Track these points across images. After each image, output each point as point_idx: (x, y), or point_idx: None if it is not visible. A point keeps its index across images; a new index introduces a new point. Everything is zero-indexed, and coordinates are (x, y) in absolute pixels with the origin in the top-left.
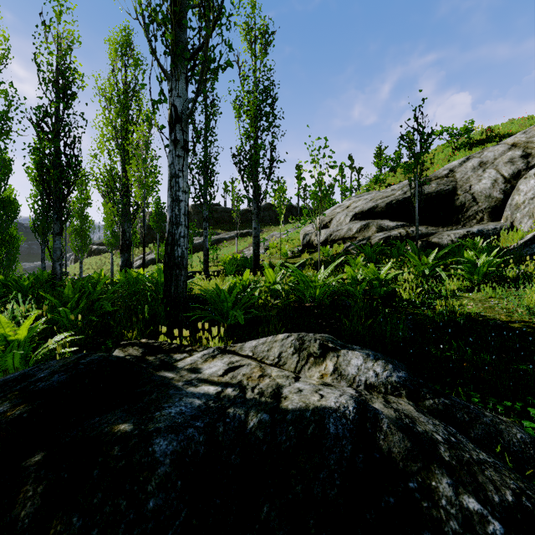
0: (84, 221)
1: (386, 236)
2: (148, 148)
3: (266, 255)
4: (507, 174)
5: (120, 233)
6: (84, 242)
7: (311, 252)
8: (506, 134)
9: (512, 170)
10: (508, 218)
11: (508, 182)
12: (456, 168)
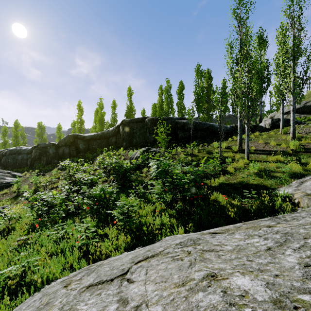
0: None
1: None
2: None
3: None
4: None
5: None
6: None
7: None
8: None
9: None
10: None
11: None
12: None
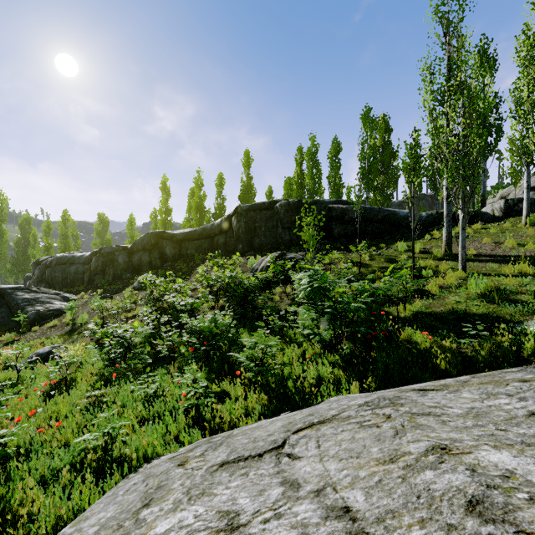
0: None
1: None
2: None
3: None
4: None
5: None
6: None
7: None
8: None
9: None
10: None
11: None
12: None
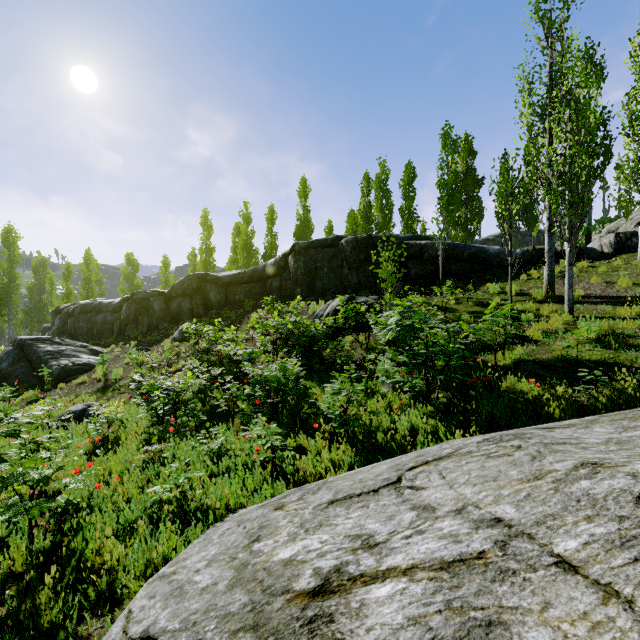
0: None
1: None
2: None
3: None
4: None
5: None
6: None
7: None
8: None
9: None
10: None
11: None
12: None
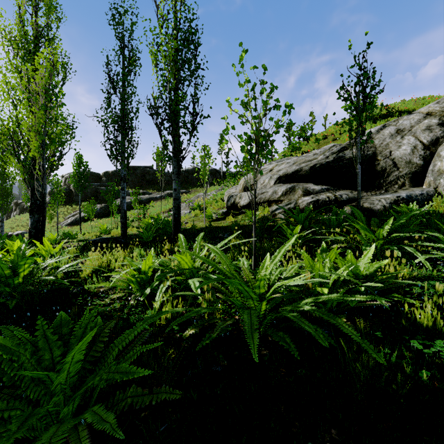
0: (5, 179)
1: (315, 200)
2: (48, 93)
3: (191, 216)
4: (426, 141)
5: (29, 192)
6: (6, 200)
7: (236, 215)
8: (404, 110)
9: (430, 137)
10: (431, 184)
11: (427, 149)
12: (374, 135)
